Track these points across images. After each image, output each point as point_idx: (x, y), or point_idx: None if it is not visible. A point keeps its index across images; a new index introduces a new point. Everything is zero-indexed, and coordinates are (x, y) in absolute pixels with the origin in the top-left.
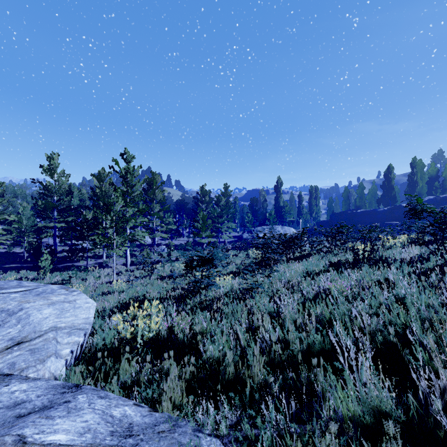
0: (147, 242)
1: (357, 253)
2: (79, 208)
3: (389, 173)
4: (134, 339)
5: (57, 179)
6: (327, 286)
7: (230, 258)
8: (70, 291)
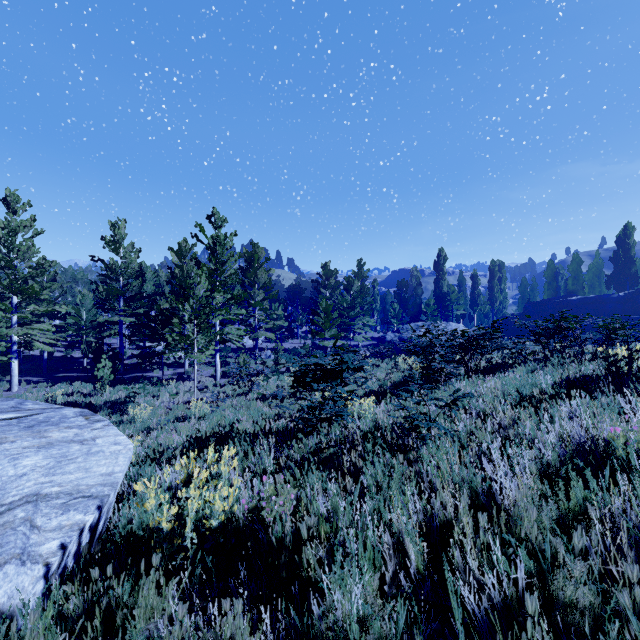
0: (247, 344)
1: (618, 363)
2: (154, 296)
3: (626, 237)
4: (182, 527)
5: (124, 256)
6: (603, 435)
7: (367, 370)
8: (90, 421)
